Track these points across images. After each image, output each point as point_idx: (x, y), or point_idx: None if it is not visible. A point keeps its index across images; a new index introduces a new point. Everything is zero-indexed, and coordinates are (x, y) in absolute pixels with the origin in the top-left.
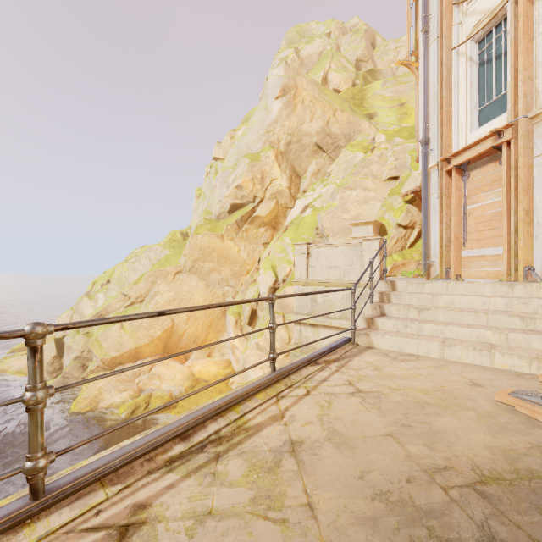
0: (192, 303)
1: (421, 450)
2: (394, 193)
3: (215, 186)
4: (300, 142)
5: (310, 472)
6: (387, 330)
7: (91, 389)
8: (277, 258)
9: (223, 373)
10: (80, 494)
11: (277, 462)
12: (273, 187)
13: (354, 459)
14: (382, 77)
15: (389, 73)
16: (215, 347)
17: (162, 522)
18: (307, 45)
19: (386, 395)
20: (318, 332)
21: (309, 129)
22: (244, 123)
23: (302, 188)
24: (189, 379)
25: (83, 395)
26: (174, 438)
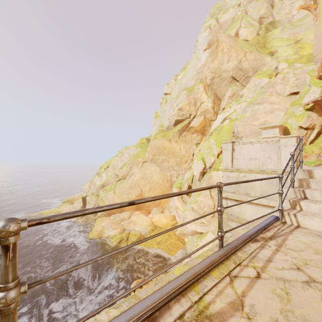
0: (152, 180)
1: None
2: (295, 104)
3: (165, 110)
4: (220, 77)
5: None
6: (313, 212)
7: (98, 226)
8: (205, 153)
9: (170, 224)
10: None
11: None
12: (202, 107)
13: None
14: (280, 25)
15: (285, 21)
16: (165, 207)
17: None
18: (224, 14)
19: None
20: (241, 206)
21: (227, 68)
22: (182, 70)
23: (222, 107)
24: (150, 226)
25: (95, 229)
26: (142, 321)
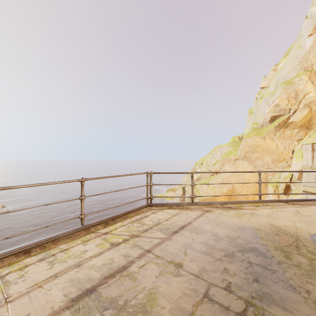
0: (244, 177)
1: (301, 225)
2: None
3: (260, 107)
4: None
5: (253, 217)
6: None
7: None
8: None
9: None
10: (199, 205)
11: (245, 214)
12: (306, 99)
13: (271, 220)
14: None
15: None
16: None
17: (214, 212)
18: None
19: (312, 216)
20: None
21: None
22: (285, 56)
23: None
24: None
25: None
26: (218, 204)
